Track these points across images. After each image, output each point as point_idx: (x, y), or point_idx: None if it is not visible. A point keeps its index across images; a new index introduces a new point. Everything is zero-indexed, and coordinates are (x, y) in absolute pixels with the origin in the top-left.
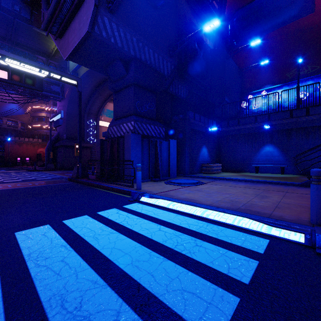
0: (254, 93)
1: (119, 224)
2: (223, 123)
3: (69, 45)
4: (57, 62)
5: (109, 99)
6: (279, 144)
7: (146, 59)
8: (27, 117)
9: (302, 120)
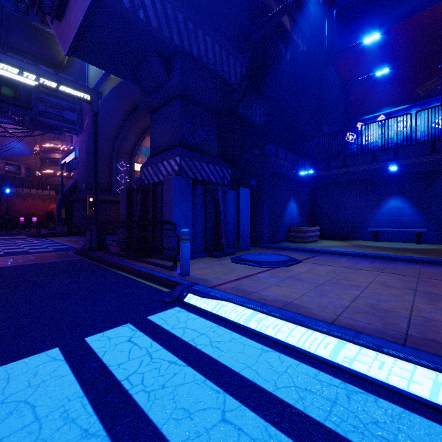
0: (365, 119)
1: (119, 387)
2: (320, 163)
3: (71, 27)
4: (72, 76)
5: (148, 130)
6: (412, 196)
7: (200, 54)
8: (35, 160)
9: None
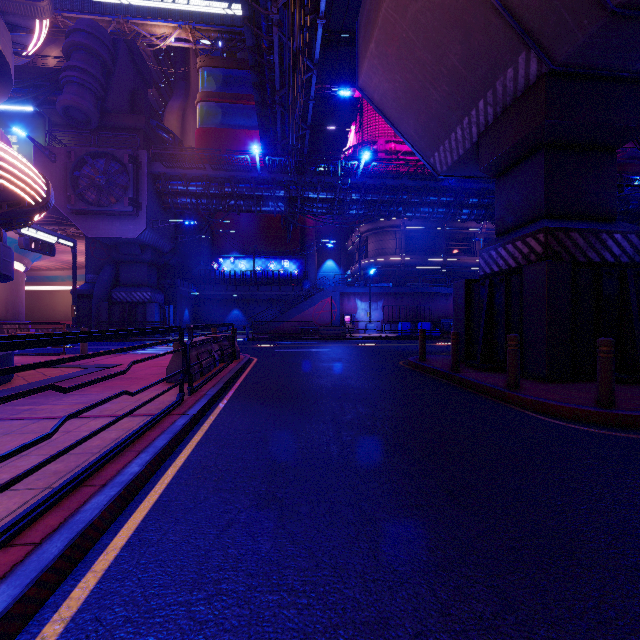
0: (224, 256)
1: None
2: (200, 286)
3: (102, 231)
4: None
5: None
6: (243, 309)
7: (157, 245)
8: None
9: (256, 294)
